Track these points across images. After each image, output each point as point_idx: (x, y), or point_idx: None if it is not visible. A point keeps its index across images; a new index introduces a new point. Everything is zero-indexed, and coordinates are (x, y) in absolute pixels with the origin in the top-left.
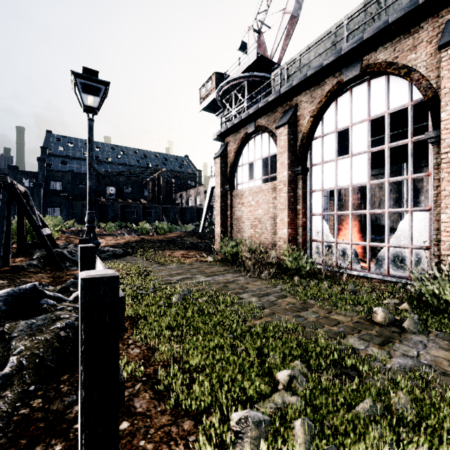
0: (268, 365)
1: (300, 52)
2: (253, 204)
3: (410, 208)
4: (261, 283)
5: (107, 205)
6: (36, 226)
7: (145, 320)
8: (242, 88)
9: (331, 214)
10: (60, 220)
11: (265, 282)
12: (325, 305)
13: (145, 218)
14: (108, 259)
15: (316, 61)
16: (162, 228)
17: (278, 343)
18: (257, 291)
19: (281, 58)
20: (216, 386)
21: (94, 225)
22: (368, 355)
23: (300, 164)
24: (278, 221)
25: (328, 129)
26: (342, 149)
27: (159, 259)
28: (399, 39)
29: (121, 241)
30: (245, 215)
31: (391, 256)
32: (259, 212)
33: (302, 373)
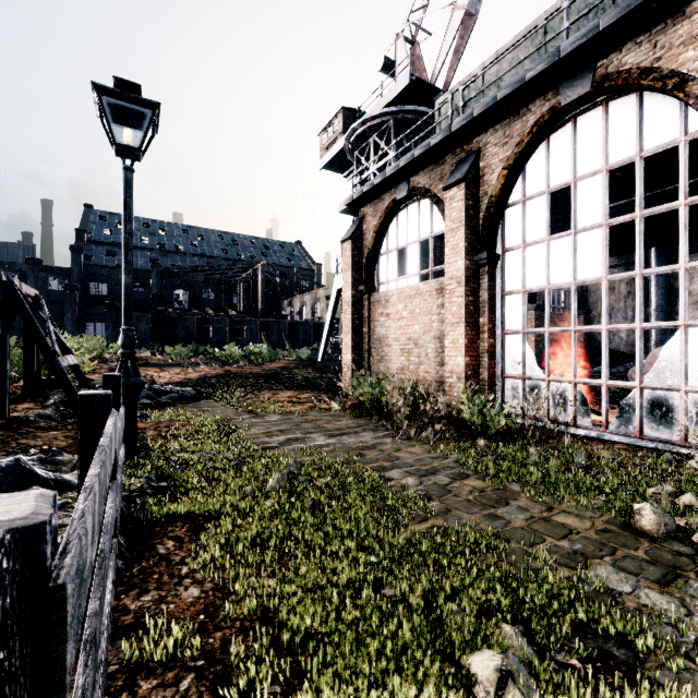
0: (449, 631)
1: (484, 63)
2: (405, 315)
3: (682, 321)
4: (422, 450)
5: (175, 319)
6: (49, 351)
7: (216, 525)
8: (386, 132)
9: (538, 331)
10: (100, 342)
11: (428, 447)
12: (541, 495)
13: (235, 338)
14: (171, 404)
15: (510, 77)
16: (258, 354)
17: (465, 582)
18: (416, 465)
19: (449, 82)
20: (346, 695)
21: (134, 351)
22: (643, 608)
23: (485, 249)
24: (447, 343)
25: (534, 189)
26: (551, 226)
27: (252, 406)
28: (663, 26)
29: (193, 375)
30: (392, 334)
31: (648, 404)
32: (416, 329)
33: (521, 657)
